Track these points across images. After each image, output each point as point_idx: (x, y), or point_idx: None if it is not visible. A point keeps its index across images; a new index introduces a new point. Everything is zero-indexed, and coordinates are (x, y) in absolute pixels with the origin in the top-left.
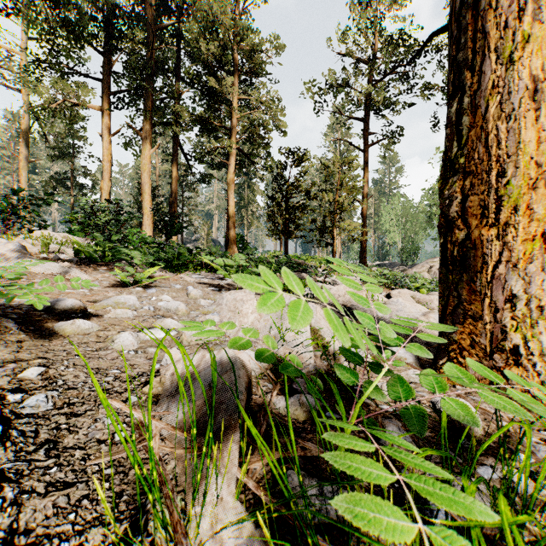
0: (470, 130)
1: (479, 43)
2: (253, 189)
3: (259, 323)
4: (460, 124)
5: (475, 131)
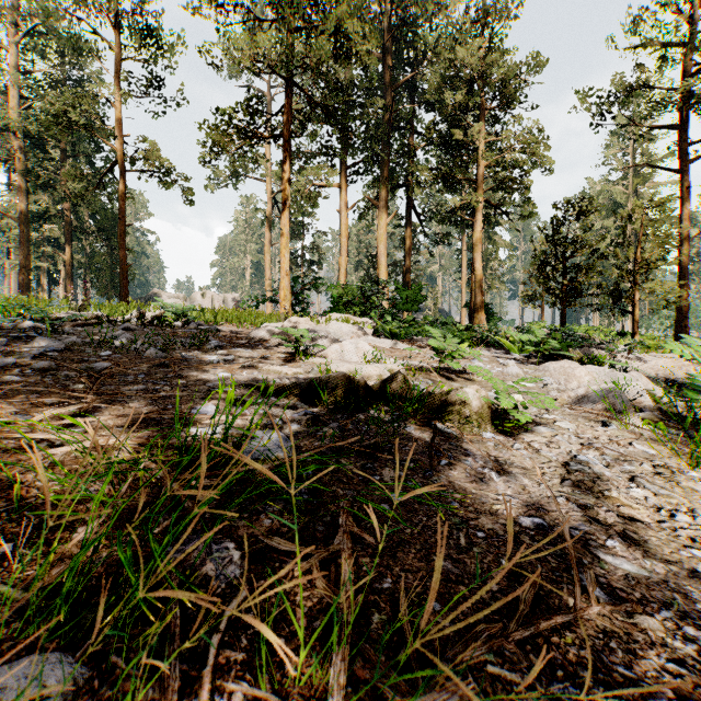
0: None
1: None
2: (494, 241)
3: (595, 382)
4: None
5: None
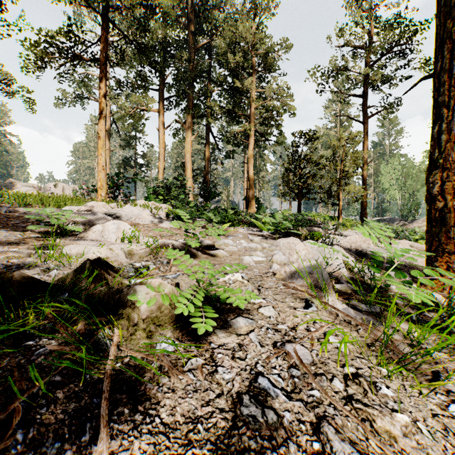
0: (446, 143)
1: (452, 93)
2: (264, 159)
3: (309, 255)
4: (439, 139)
5: (449, 144)
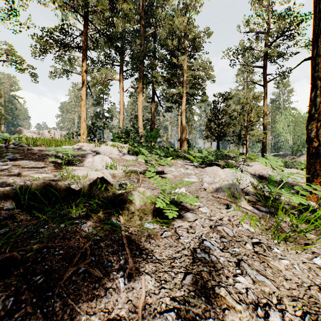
0: (319, 103)
1: None
2: (192, 112)
3: (227, 178)
4: (315, 101)
5: None
